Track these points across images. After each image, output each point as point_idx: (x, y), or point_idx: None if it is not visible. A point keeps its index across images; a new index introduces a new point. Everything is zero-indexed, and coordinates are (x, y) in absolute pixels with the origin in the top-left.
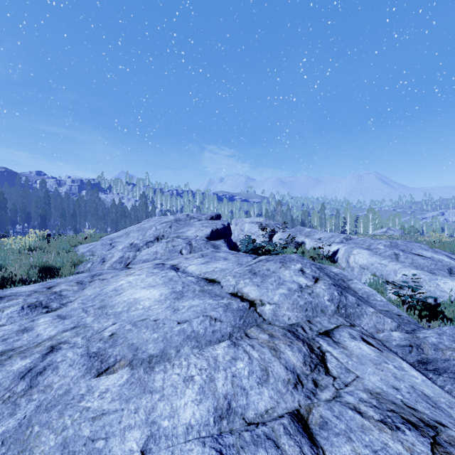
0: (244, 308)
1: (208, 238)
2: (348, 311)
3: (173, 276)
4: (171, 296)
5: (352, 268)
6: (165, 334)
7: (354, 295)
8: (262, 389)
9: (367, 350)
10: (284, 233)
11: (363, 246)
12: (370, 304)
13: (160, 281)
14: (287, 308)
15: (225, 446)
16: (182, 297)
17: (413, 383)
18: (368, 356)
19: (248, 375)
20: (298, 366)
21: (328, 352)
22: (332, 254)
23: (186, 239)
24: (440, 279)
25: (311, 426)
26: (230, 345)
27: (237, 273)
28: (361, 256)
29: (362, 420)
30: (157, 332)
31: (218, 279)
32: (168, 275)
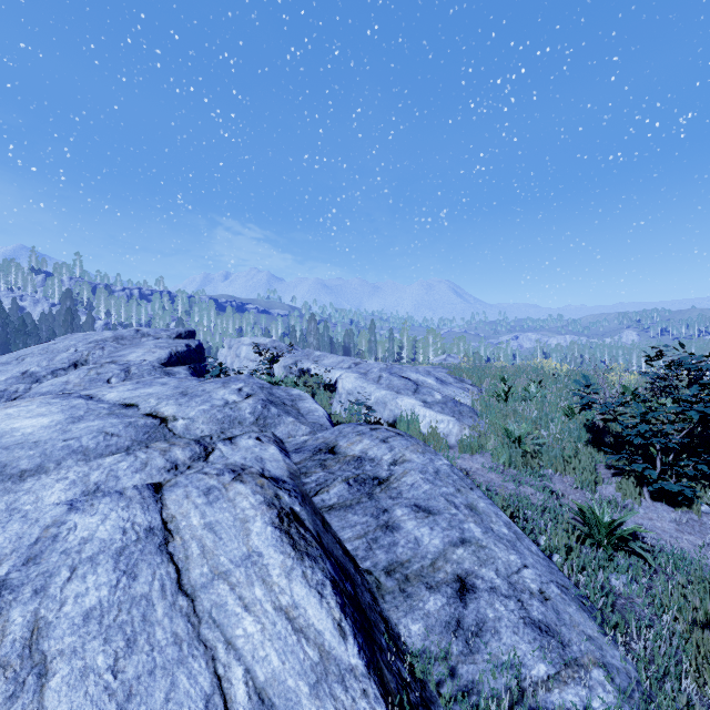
0: (154, 425)
1: (164, 364)
2: (266, 422)
3: (78, 404)
4: (66, 421)
5: (340, 395)
6: (44, 450)
7: (285, 410)
8: (135, 475)
9: (251, 443)
10: (287, 358)
11: (362, 370)
12: (299, 417)
13: (56, 410)
14: (203, 422)
15: (78, 501)
16: (80, 421)
17: (261, 454)
18: (248, 446)
19: (127, 468)
20: (182, 460)
21: (219, 449)
22: (335, 383)
23: (125, 364)
24: (400, 398)
25: (164, 487)
26: (124, 455)
27: (164, 395)
28: (348, 380)
29: (203, 476)
30: (35, 450)
31: (138, 403)
32: (72, 403)
